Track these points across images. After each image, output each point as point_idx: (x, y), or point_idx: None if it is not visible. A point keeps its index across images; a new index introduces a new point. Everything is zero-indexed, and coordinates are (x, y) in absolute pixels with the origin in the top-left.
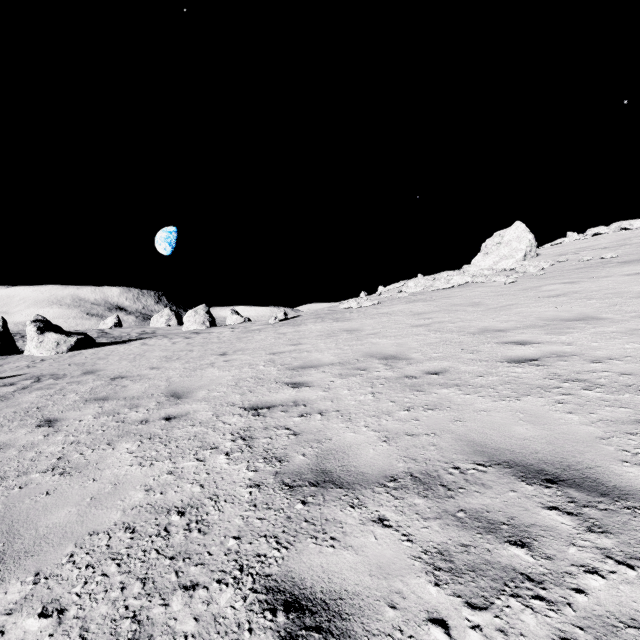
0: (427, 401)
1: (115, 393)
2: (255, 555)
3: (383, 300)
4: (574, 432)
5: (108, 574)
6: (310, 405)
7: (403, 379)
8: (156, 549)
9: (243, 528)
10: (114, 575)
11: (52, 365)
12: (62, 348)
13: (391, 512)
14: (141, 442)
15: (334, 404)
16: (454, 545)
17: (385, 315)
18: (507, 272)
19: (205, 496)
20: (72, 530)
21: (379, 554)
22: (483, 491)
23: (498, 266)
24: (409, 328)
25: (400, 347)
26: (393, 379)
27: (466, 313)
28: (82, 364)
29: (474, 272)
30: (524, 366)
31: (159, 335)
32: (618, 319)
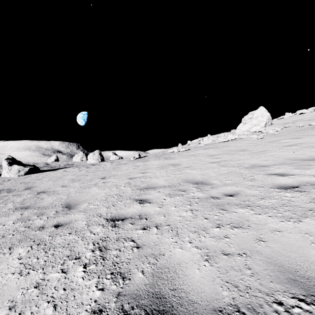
0: (231, 219)
1: (34, 203)
2: None
3: (191, 148)
4: None
5: None
6: (150, 219)
7: (210, 199)
8: None
9: None
10: None
11: (11, 183)
12: (21, 173)
13: None
14: (31, 248)
15: (166, 219)
16: None
17: (193, 156)
18: (257, 133)
19: None
20: None
21: None
22: None
23: (251, 130)
24: (208, 164)
25: (204, 176)
26: (203, 199)
27: (239, 155)
28: (27, 183)
29: (239, 133)
30: (291, 191)
31: (74, 166)
32: None
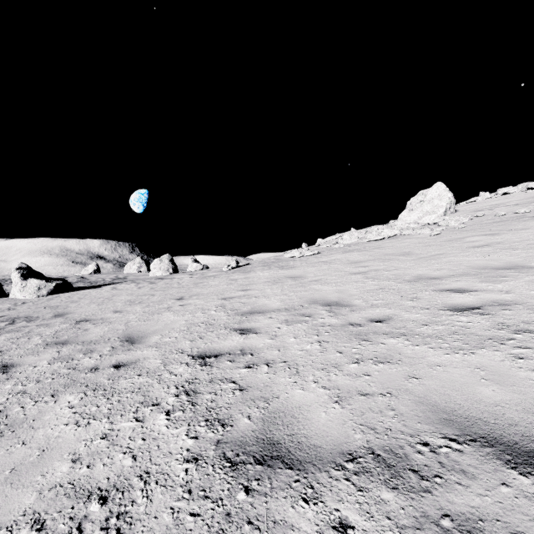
0: (376, 352)
1: (75, 337)
2: None
3: (322, 250)
4: None
5: None
6: (257, 354)
7: (348, 327)
8: None
9: (171, 530)
10: None
11: (30, 308)
12: (42, 292)
13: (355, 513)
14: (85, 394)
15: (281, 354)
16: None
17: (325, 263)
18: (430, 226)
19: (135, 473)
20: None
21: None
22: (466, 483)
23: (422, 221)
24: (348, 275)
25: (341, 294)
26: (338, 326)
27: (399, 262)
28: (56, 307)
29: (402, 226)
30: (468, 315)
31: (129, 280)
32: None
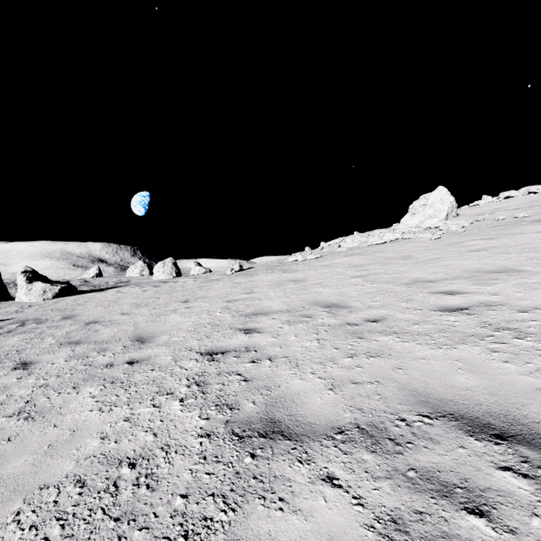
0: (369, 348)
1: (87, 337)
2: (201, 518)
3: (325, 254)
4: (514, 382)
5: (50, 538)
6: (260, 351)
7: (345, 326)
8: (102, 508)
9: (191, 484)
10: (56, 539)
11: (37, 310)
12: (48, 295)
13: (340, 469)
14: (104, 386)
15: (282, 350)
16: (408, 512)
17: (327, 267)
18: (432, 230)
19: (157, 446)
20: (24, 482)
21: (329, 521)
22: (432, 447)
23: (424, 224)
24: (348, 279)
25: (341, 296)
26: (336, 326)
27: (398, 265)
28: (63, 310)
29: (403, 230)
30: (456, 315)
31: (132, 284)
32: (537, 271)
